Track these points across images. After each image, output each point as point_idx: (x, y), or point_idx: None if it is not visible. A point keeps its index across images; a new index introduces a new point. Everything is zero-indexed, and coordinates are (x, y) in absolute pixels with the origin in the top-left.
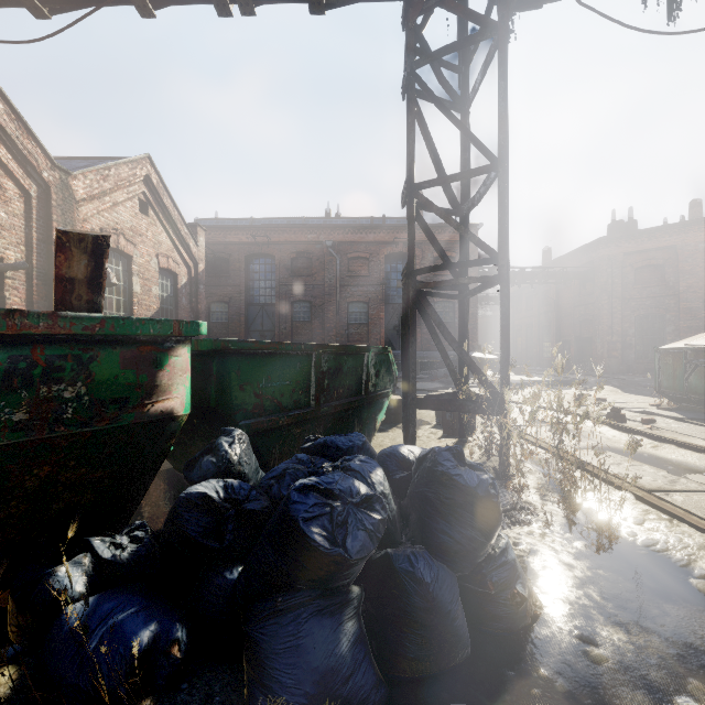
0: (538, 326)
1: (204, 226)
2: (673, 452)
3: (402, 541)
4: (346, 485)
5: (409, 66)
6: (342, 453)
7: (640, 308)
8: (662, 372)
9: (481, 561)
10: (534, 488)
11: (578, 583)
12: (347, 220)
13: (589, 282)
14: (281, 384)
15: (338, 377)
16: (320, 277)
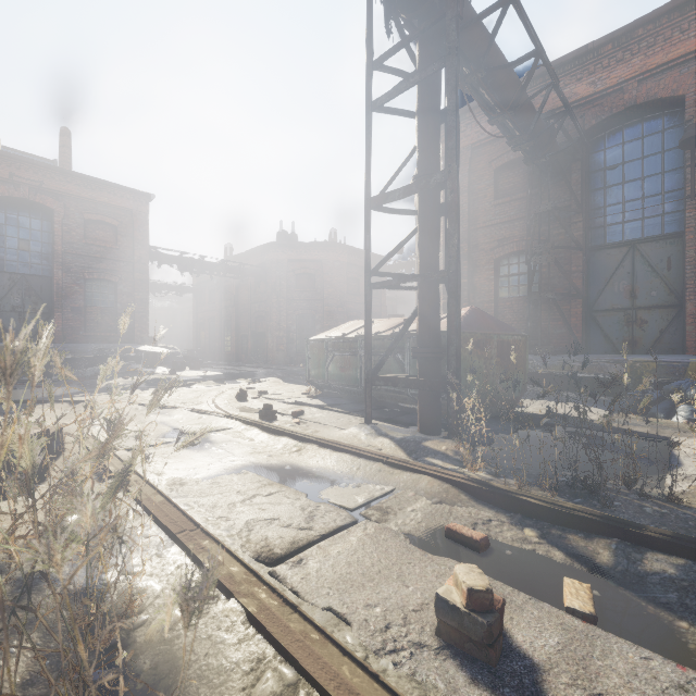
0: (220, 320)
1: None
2: (315, 454)
3: None
4: None
5: None
6: None
7: (300, 309)
8: (311, 362)
9: None
10: (18, 687)
11: None
12: None
13: (263, 281)
14: None
15: None
16: None
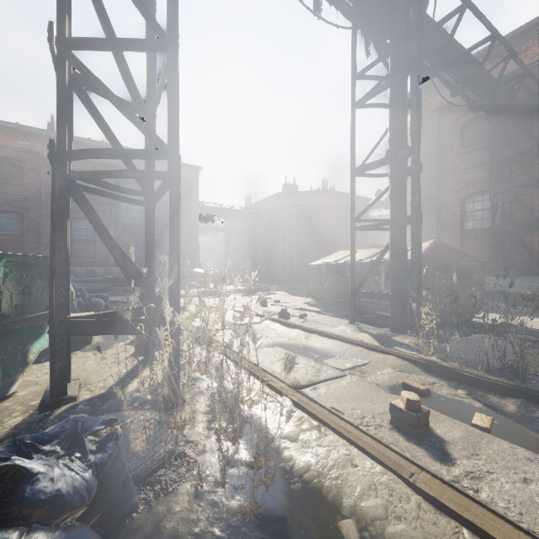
0: (242, 250)
1: None
2: (317, 340)
3: None
4: None
5: None
6: None
7: (299, 241)
8: (310, 281)
9: None
10: (203, 413)
11: None
12: (75, 139)
13: (273, 221)
14: None
15: None
16: (34, 188)
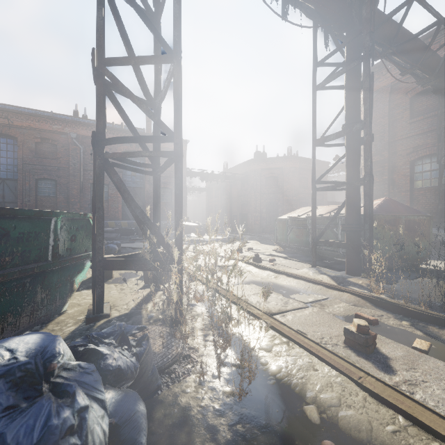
0: (221, 207)
1: None
2: (284, 280)
3: None
4: None
5: None
6: None
7: (268, 199)
8: (278, 232)
9: None
10: (200, 329)
11: None
12: (93, 122)
13: (246, 183)
14: None
15: (1, 243)
16: (64, 161)
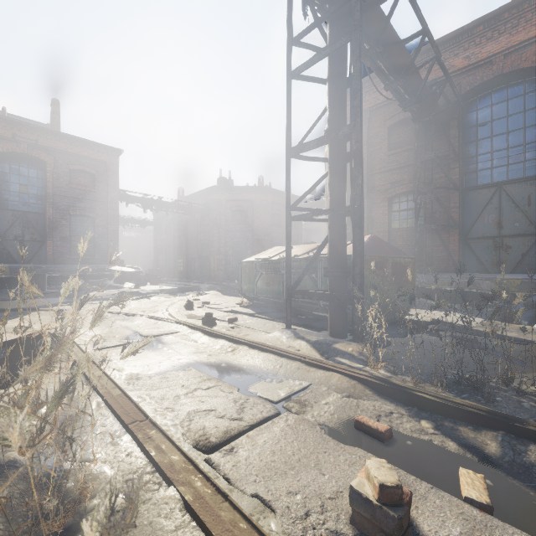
0: (174, 246)
1: None
2: (246, 354)
3: None
4: None
5: None
6: None
7: (235, 238)
8: (243, 279)
9: None
10: None
11: None
12: None
13: (207, 216)
14: None
15: None
16: None
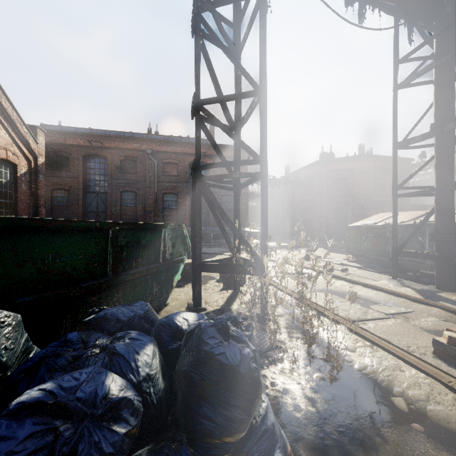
0: (282, 212)
1: (47, 130)
2: (361, 290)
3: (167, 423)
4: (91, 388)
5: (195, 8)
6: (121, 325)
7: (336, 203)
8: (350, 240)
9: (243, 436)
10: (284, 327)
11: (320, 418)
12: (163, 137)
13: (310, 187)
14: (73, 259)
15: (137, 249)
16: (142, 174)
